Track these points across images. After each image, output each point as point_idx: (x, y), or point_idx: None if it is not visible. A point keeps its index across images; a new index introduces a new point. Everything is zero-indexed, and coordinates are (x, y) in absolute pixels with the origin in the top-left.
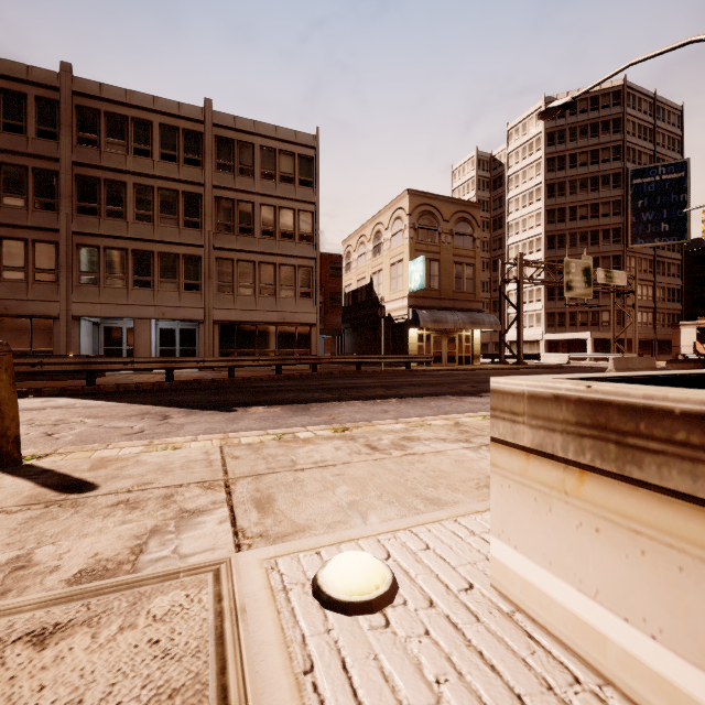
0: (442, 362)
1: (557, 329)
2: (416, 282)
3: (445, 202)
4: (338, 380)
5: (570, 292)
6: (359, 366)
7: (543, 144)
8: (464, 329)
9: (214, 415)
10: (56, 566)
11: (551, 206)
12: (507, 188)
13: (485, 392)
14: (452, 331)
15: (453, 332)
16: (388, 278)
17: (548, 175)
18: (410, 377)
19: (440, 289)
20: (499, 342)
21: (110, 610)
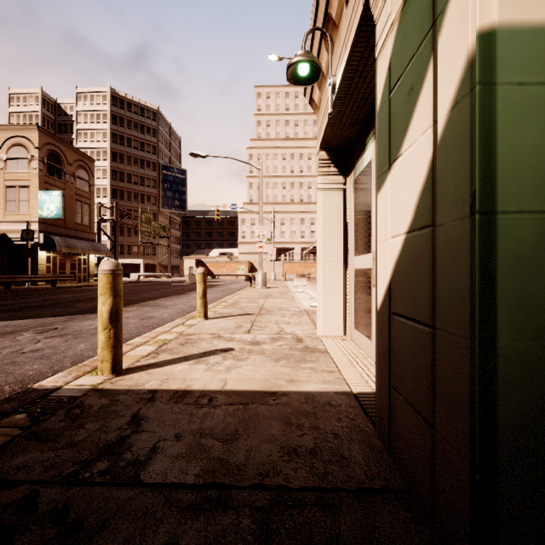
0: (66, 281)
1: (119, 256)
2: (52, 211)
3: (69, 148)
4: (43, 296)
5: (142, 234)
6: (10, 285)
7: (109, 121)
8: (82, 254)
9: (125, 312)
10: (296, 313)
11: (115, 168)
12: (76, 139)
13: (182, 293)
14: (74, 254)
15: (74, 255)
16: (1, 198)
17: (113, 145)
18: (88, 291)
19: (65, 219)
20: (98, 264)
21: (312, 311)
